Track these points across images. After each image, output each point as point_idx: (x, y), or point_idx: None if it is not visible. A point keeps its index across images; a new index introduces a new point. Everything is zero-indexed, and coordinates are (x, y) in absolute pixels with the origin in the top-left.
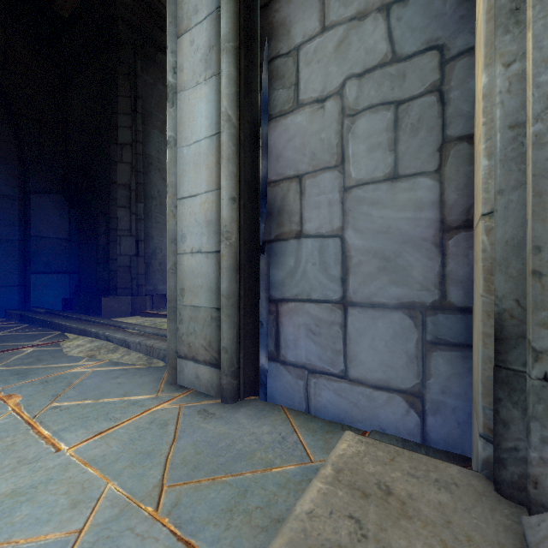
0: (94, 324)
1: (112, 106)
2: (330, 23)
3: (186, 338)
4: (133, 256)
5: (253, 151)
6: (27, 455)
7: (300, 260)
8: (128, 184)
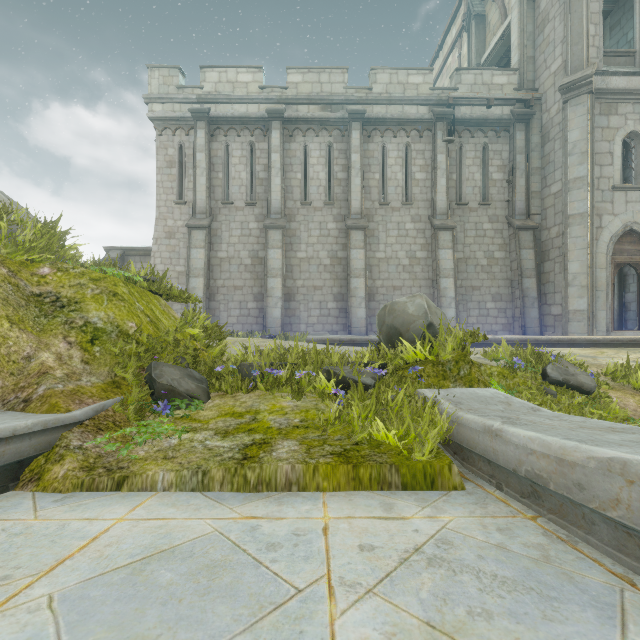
0: None
1: None
2: (634, 282)
3: None
4: None
5: (622, 297)
6: None
7: (630, 314)
8: None
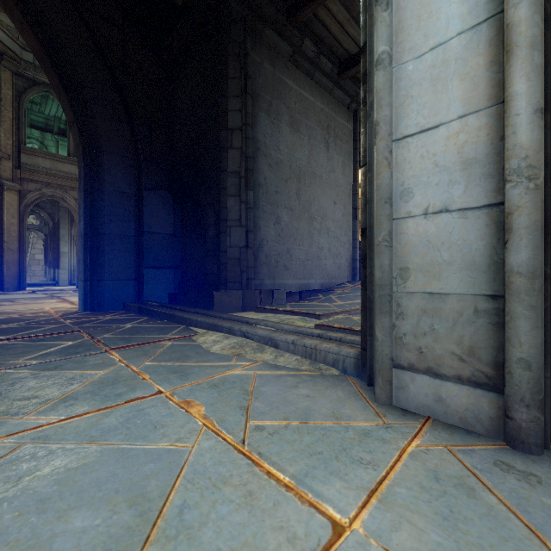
0: (215, 318)
1: (222, 90)
2: None
3: (412, 340)
4: (242, 248)
5: None
6: (292, 527)
7: None
8: (237, 171)
